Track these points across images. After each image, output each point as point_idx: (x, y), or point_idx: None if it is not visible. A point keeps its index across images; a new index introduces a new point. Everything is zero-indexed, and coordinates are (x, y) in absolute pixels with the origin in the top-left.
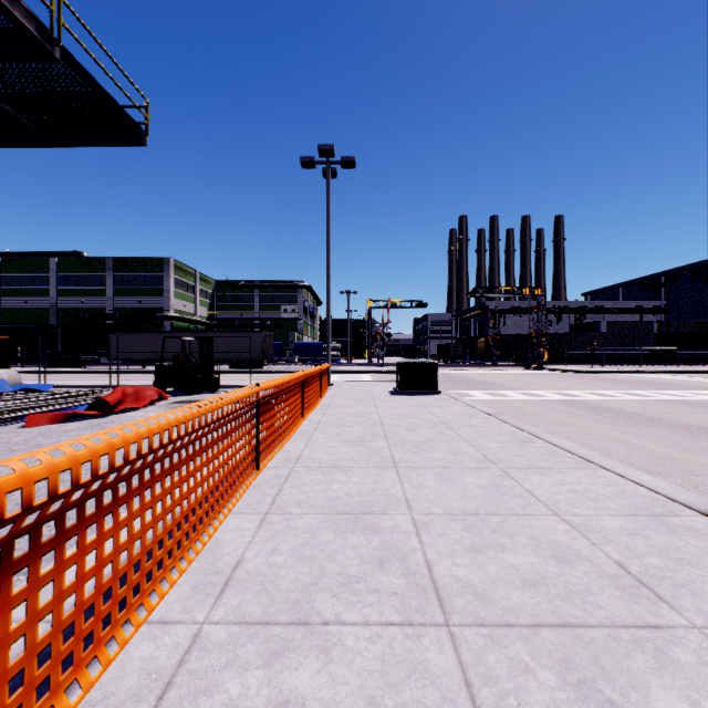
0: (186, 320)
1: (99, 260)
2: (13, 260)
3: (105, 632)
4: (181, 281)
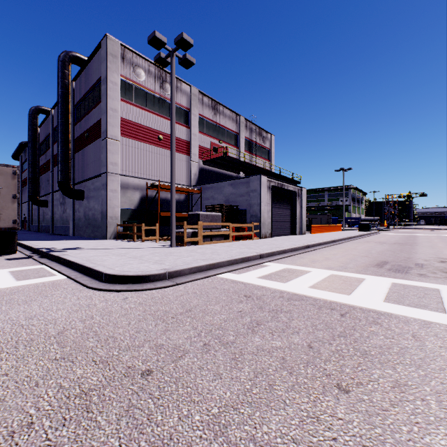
0: None
1: None
2: None
3: (313, 233)
4: None
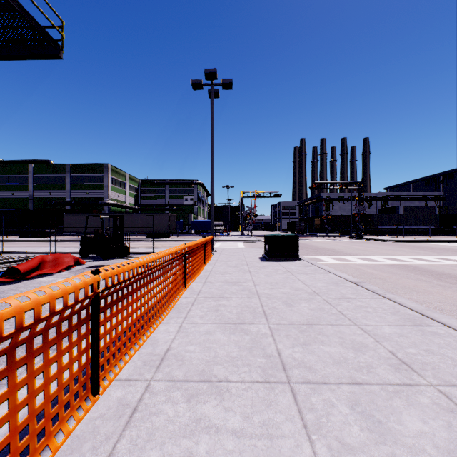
0: (119, 205)
1: (61, 165)
2: (4, 166)
3: None
4: (116, 179)
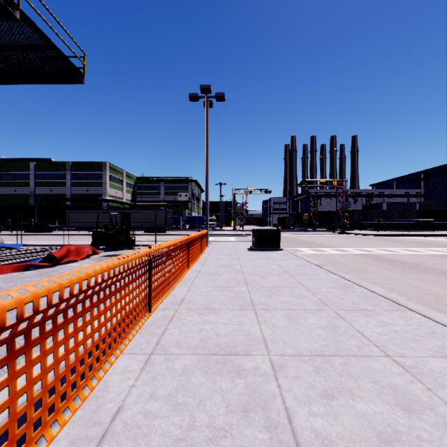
0: (117, 201)
1: (61, 163)
2: (7, 163)
3: None
4: (114, 177)
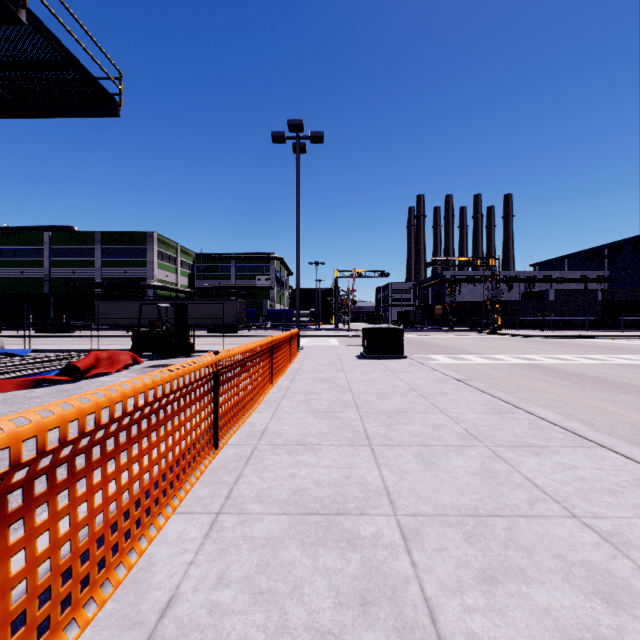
0: (168, 289)
1: (88, 234)
2: (10, 234)
3: None
4: (164, 253)
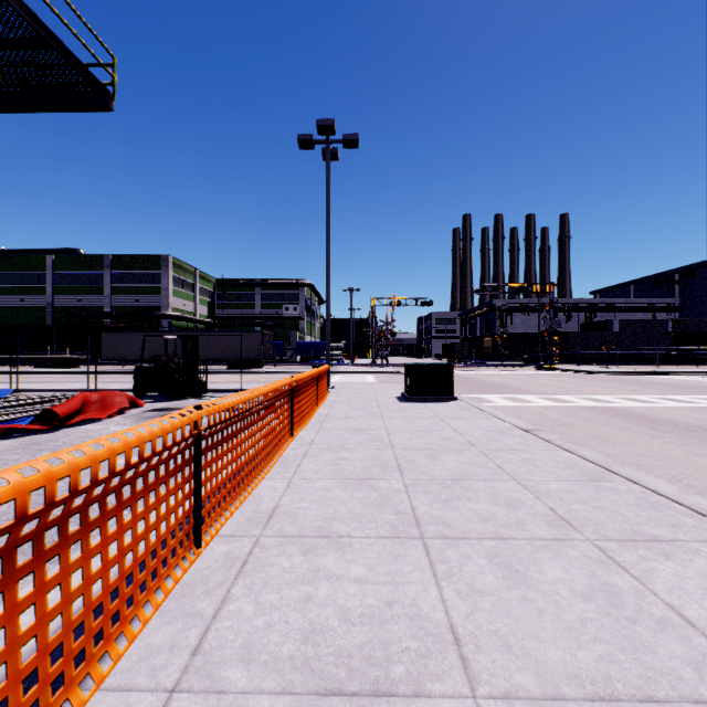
0: (185, 319)
1: (95, 257)
2: (9, 258)
3: None
4: (180, 279)
